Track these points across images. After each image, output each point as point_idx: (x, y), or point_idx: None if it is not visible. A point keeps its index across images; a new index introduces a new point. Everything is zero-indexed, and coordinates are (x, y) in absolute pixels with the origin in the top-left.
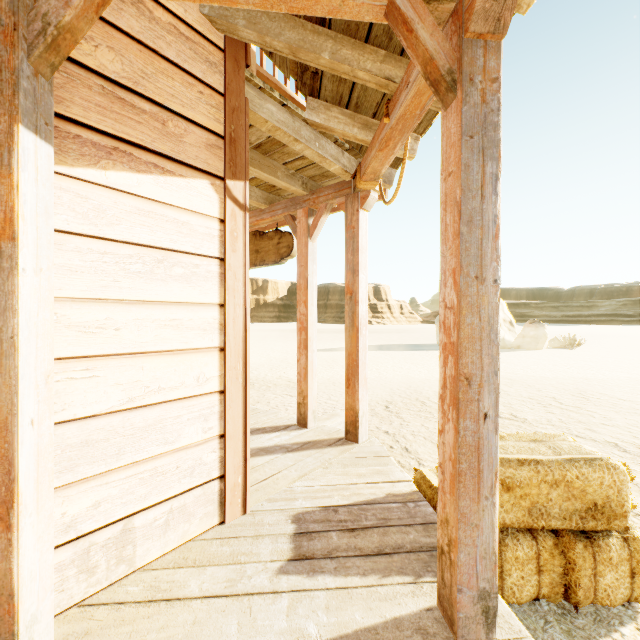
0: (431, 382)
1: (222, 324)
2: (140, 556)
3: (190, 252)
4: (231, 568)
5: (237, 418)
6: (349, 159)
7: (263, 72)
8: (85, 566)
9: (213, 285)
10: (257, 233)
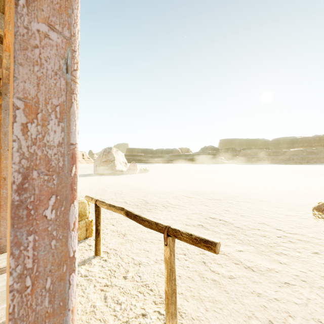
0: None
1: None
2: None
3: None
4: None
5: None
6: None
7: None
8: None
9: None
10: None
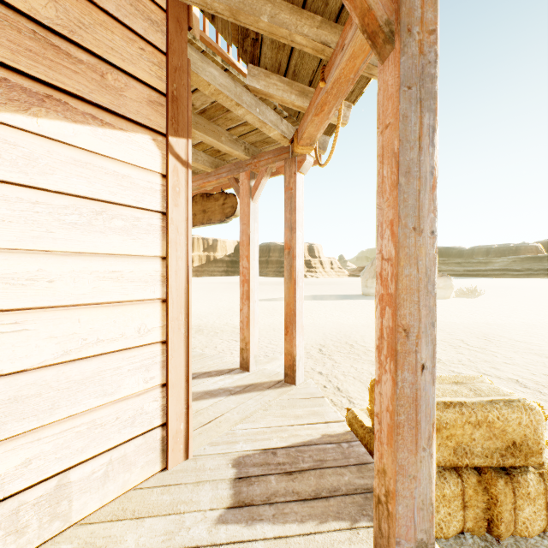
0: (358, 327)
1: (164, 276)
2: (76, 510)
3: (131, 205)
4: (170, 519)
5: (179, 367)
6: (287, 126)
7: (206, 37)
8: (13, 527)
9: (155, 238)
10: (204, 195)
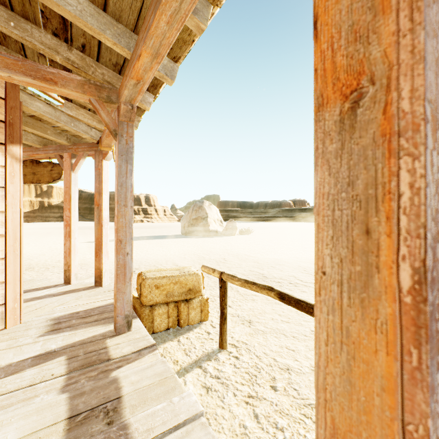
0: (167, 256)
1: (4, 222)
2: None
3: None
4: (10, 341)
5: (14, 272)
6: (96, 132)
7: None
8: None
9: None
10: (34, 161)
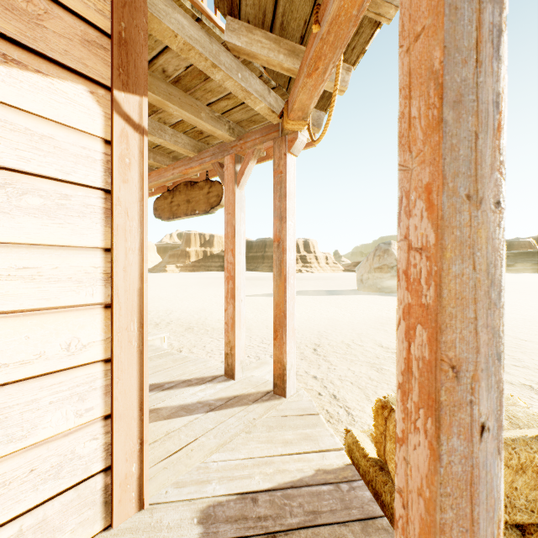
0: (354, 325)
1: (108, 274)
2: None
3: (54, 177)
4: None
5: (130, 392)
6: (276, 99)
7: None
8: None
9: (93, 223)
10: (188, 183)
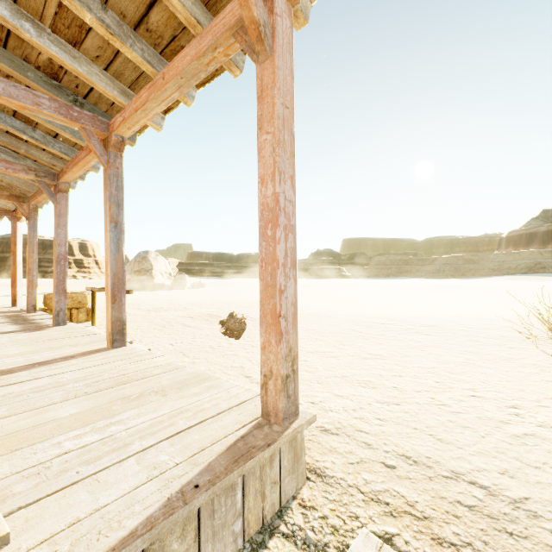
0: None
1: None
2: None
3: None
4: None
5: None
6: (12, 204)
7: None
8: None
9: None
10: None
